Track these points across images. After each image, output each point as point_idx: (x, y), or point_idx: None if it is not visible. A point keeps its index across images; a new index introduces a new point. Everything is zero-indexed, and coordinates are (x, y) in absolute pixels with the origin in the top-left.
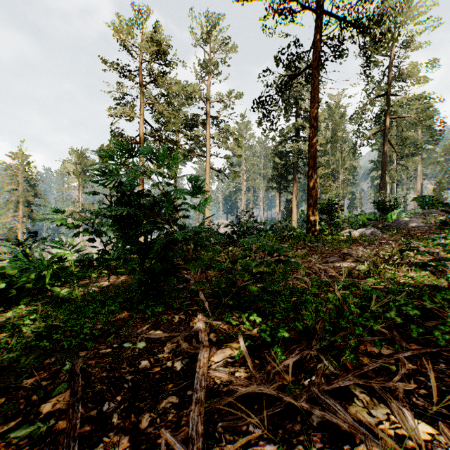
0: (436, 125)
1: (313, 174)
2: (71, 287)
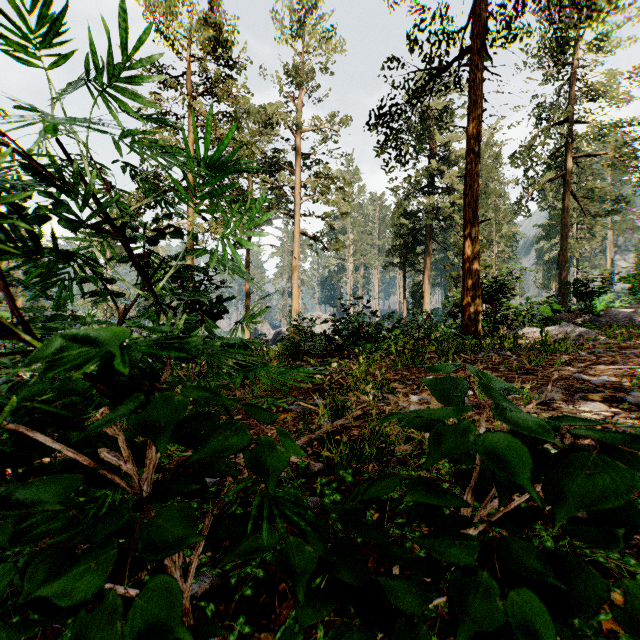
0: None
1: (472, 233)
2: None
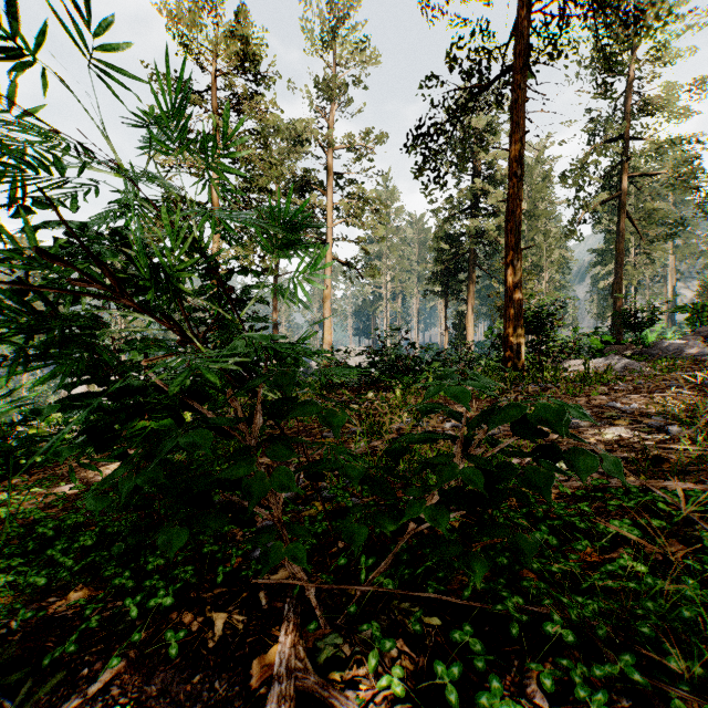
0: None
1: (515, 260)
2: (32, 480)
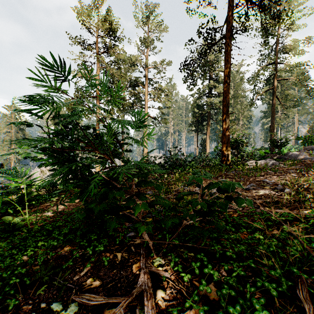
0: (312, 84)
1: (226, 118)
2: (32, 210)
